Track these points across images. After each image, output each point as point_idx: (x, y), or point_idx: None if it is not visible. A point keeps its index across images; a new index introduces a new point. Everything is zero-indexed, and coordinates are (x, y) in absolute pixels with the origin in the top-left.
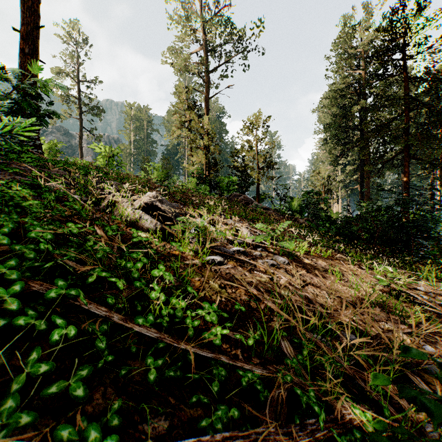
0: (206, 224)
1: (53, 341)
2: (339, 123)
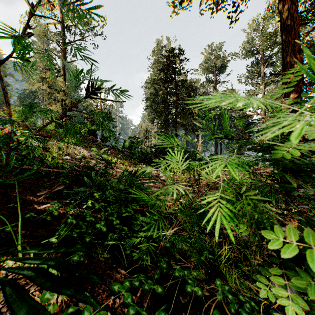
0: (64, 147)
1: (29, 158)
2: (153, 98)
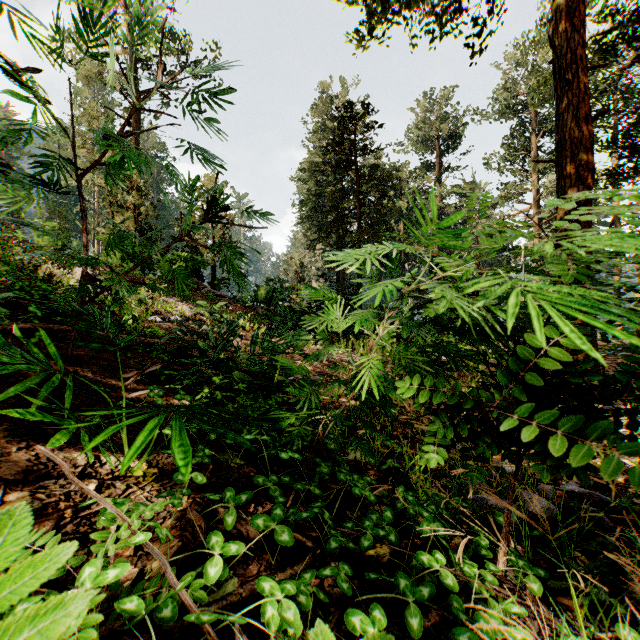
0: (147, 300)
1: None
2: (314, 201)
